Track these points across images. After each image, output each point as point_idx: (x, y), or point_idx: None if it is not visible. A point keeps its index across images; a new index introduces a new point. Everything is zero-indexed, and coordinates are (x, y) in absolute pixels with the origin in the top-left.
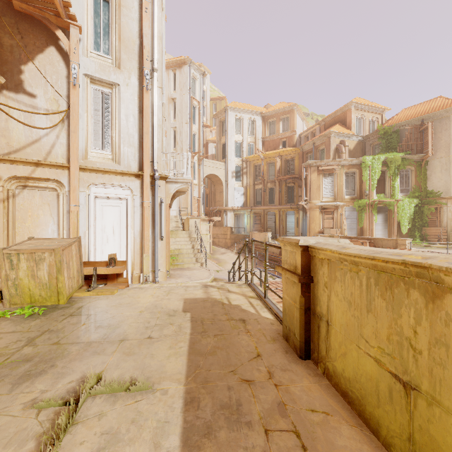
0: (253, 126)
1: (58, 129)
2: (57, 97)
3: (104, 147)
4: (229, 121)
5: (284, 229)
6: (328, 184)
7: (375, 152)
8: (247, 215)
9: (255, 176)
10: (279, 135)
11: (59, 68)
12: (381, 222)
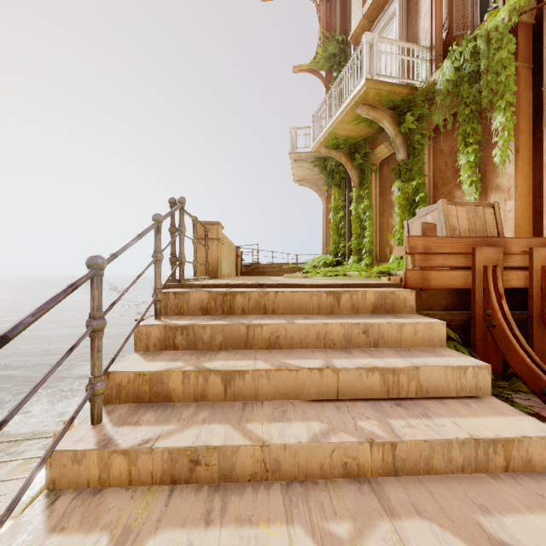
0: None
1: None
2: None
3: None
4: None
5: None
6: None
7: None
8: None
9: None
10: None
11: None
12: None
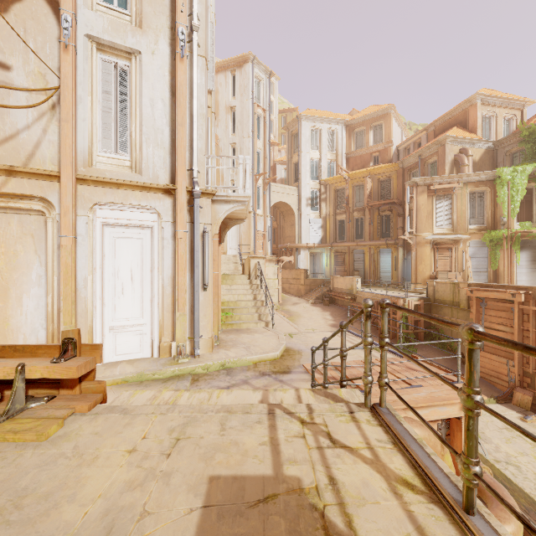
0: (334, 139)
1: (45, 119)
2: (44, 69)
3: (118, 148)
4: (302, 133)
5: (376, 273)
6: (444, 210)
7: (513, 163)
8: (326, 254)
9: (336, 203)
10: (369, 149)
11: (47, 25)
12: (525, 262)
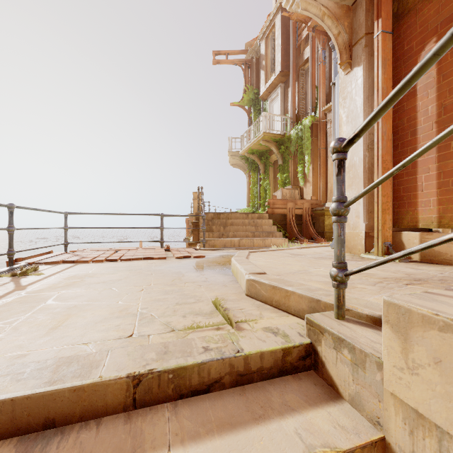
0: None
1: None
2: None
3: None
4: None
5: None
6: None
7: None
8: None
9: None
10: None
11: None
12: None
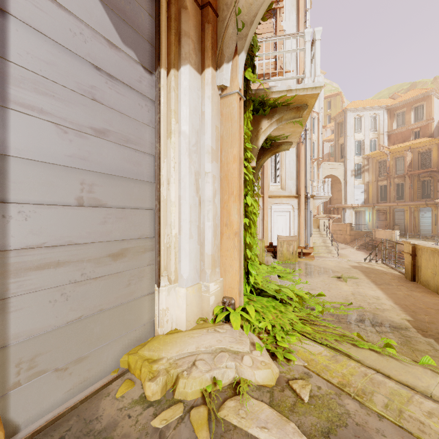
0: (376, 122)
1: None
2: None
3: (277, 181)
4: (348, 122)
5: (416, 227)
6: None
7: None
8: (369, 212)
9: (378, 172)
10: (409, 126)
11: None
12: None
